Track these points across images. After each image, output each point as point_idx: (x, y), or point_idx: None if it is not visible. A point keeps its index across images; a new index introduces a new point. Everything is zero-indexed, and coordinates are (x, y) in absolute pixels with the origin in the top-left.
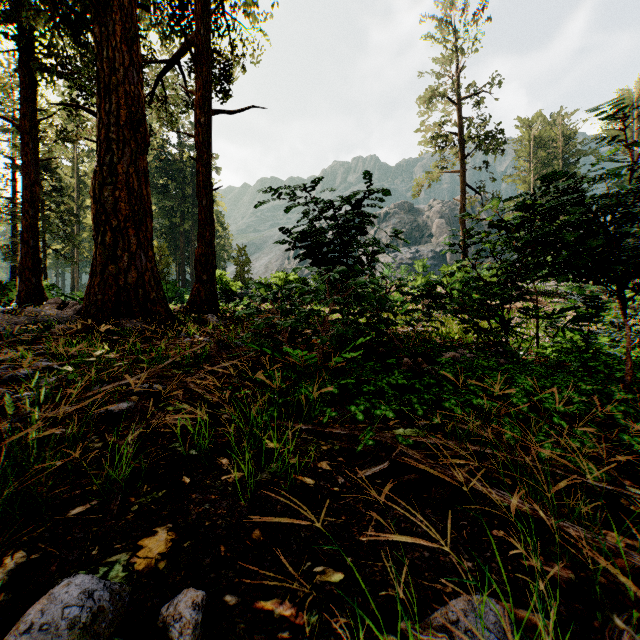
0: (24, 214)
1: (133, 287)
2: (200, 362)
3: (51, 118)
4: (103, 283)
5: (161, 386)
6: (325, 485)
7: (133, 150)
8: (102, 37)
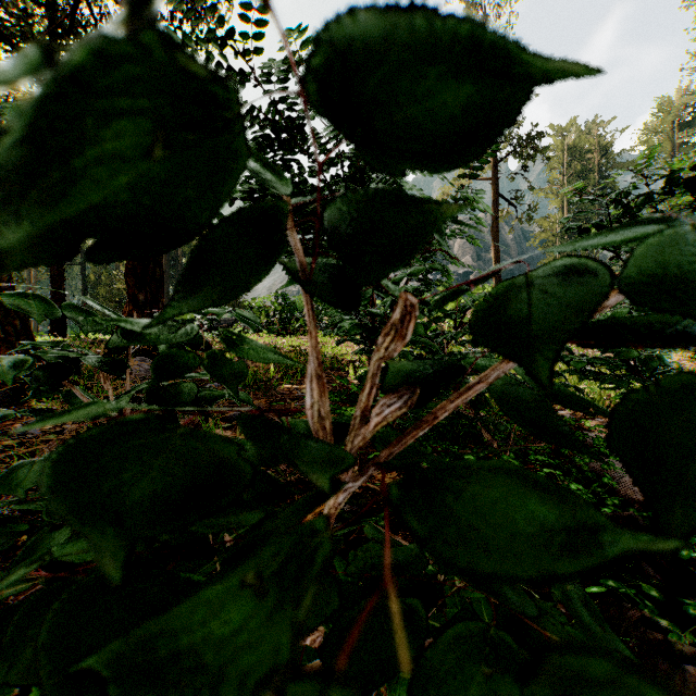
0: None
1: None
2: None
3: None
4: None
5: None
6: None
7: None
8: None
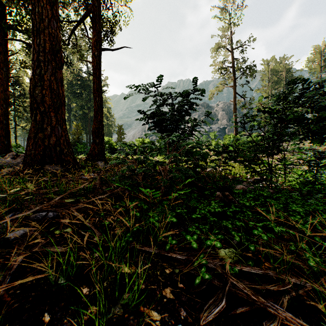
0: (1, 106)
1: (53, 146)
2: (87, 193)
3: (17, 56)
4: (35, 144)
5: (55, 213)
6: (169, 321)
7: (53, 67)
8: (35, 1)
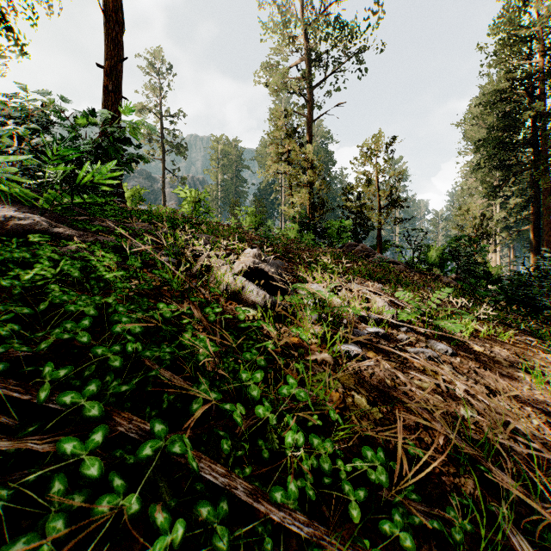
0: None
1: None
2: None
3: None
4: None
5: None
6: None
7: None
8: None
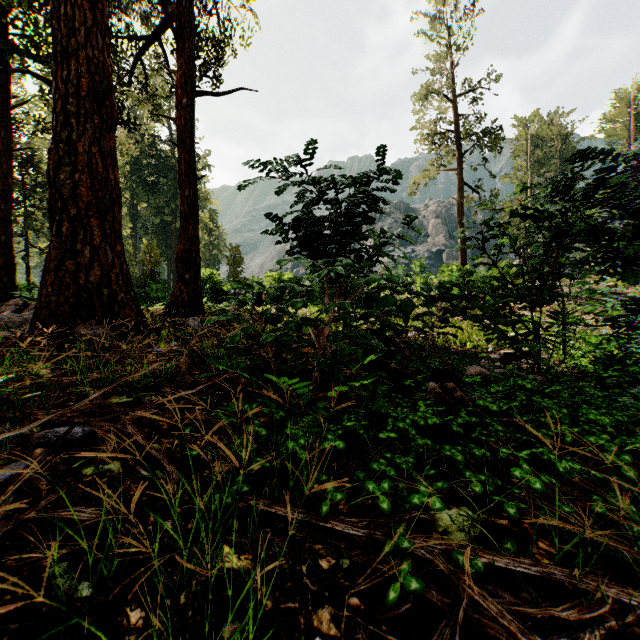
0: None
1: (96, 287)
2: (161, 383)
3: (30, 107)
4: (58, 282)
5: (87, 429)
6: None
7: (97, 126)
8: None
